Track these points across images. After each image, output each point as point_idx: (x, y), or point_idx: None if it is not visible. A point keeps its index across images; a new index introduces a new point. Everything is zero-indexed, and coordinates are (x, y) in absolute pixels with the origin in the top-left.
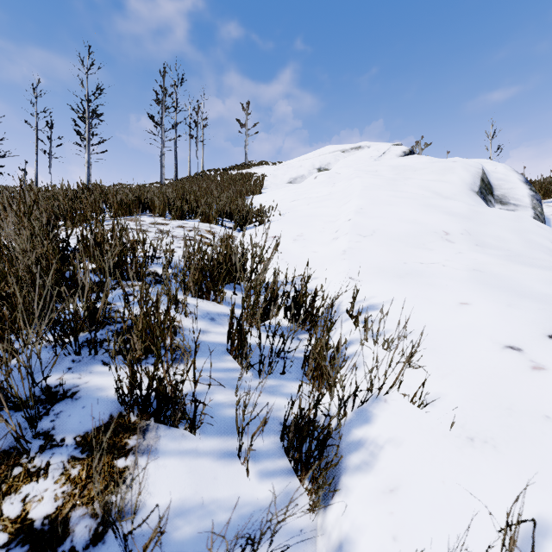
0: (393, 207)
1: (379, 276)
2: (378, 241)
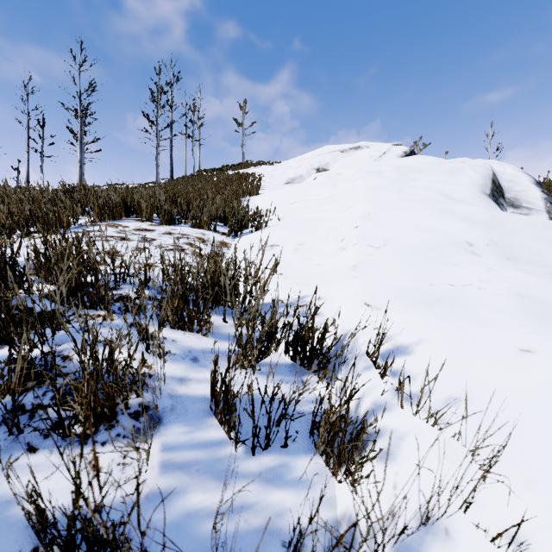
0: (404, 212)
1: (402, 303)
2: (392, 253)
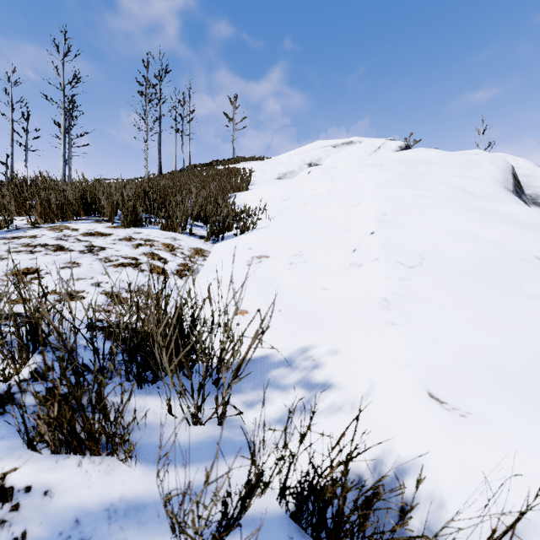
0: (430, 213)
1: (510, 402)
2: (437, 277)
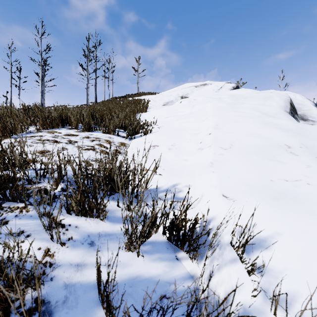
0: (240, 124)
1: (252, 196)
2: (237, 153)
